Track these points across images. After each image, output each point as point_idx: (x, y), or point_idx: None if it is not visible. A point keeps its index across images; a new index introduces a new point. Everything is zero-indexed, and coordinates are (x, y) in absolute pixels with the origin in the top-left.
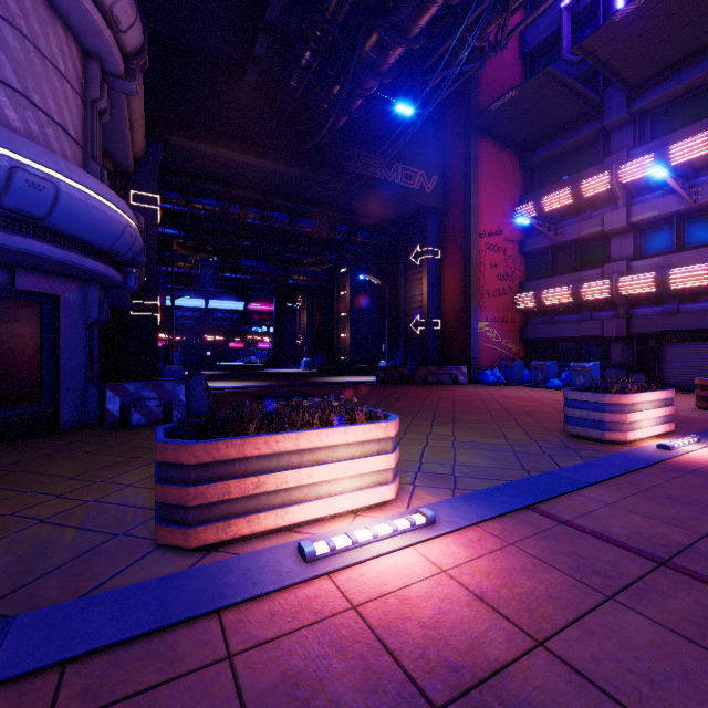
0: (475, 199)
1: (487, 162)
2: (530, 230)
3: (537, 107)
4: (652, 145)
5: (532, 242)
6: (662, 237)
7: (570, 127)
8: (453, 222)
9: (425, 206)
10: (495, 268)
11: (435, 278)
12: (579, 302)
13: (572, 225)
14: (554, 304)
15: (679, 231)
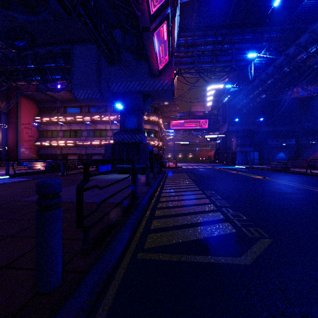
0: (20, 114)
1: (25, 103)
2: (40, 124)
3: (39, 96)
4: (65, 114)
5: (40, 128)
6: (68, 134)
7: (49, 102)
8: (12, 118)
9: (0, 111)
10: (27, 133)
11: (5, 134)
12: (51, 145)
13: (50, 126)
14: (46, 145)
15: (70, 133)
